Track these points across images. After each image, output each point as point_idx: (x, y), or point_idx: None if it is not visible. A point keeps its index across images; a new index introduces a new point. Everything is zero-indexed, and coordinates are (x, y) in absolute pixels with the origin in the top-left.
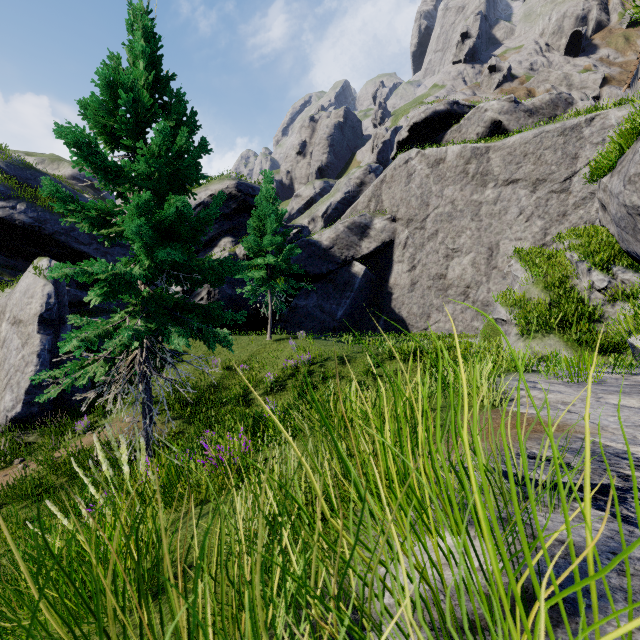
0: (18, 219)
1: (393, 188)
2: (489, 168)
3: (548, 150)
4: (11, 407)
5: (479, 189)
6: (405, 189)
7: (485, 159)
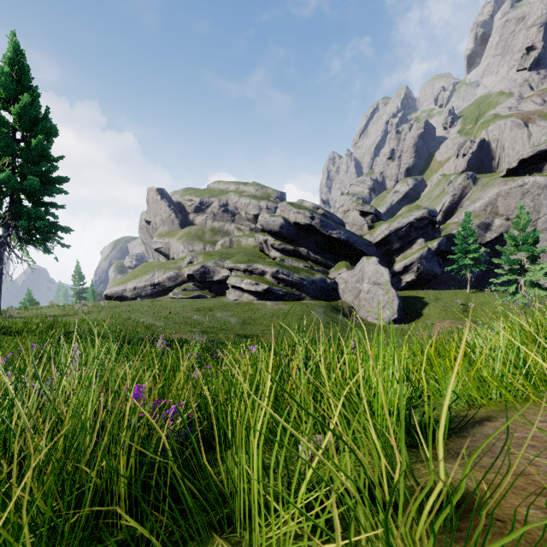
0: (342, 238)
1: (508, 200)
2: None
3: None
4: (391, 316)
5: None
6: (519, 201)
7: None
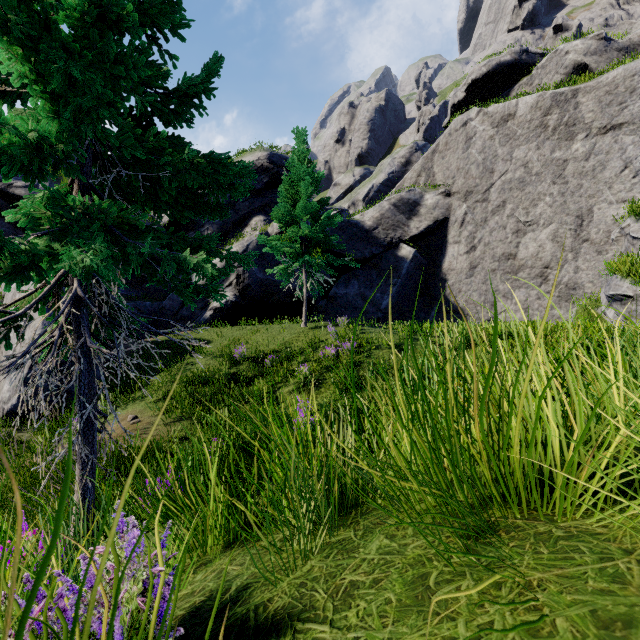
0: None
1: (447, 157)
2: (578, 115)
3: None
4: (7, 398)
5: (563, 144)
6: (463, 156)
7: (572, 105)
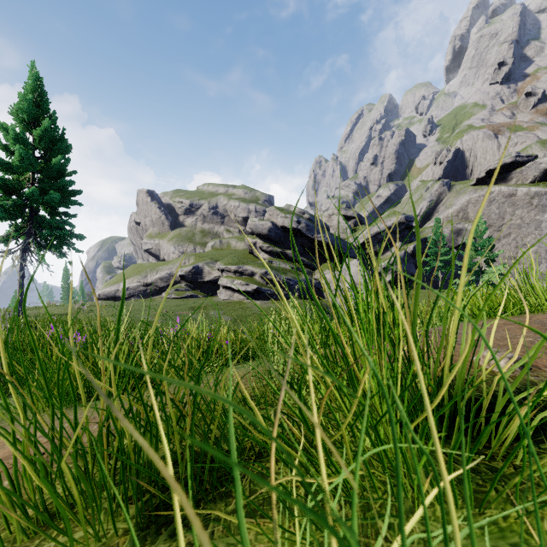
0: (326, 241)
1: (477, 207)
2: (546, 203)
3: None
4: None
5: (540, 213)
6: (487, 209)
7: (544, 198)
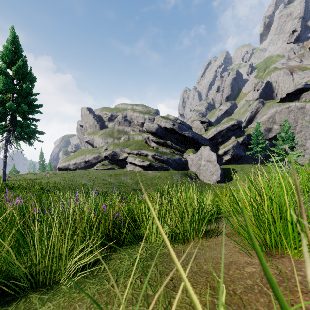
0: (190, 136)
1: (281, 115)
2: None
3: None
4: (217, 178)
5: None
6: (287, 116)
7: None
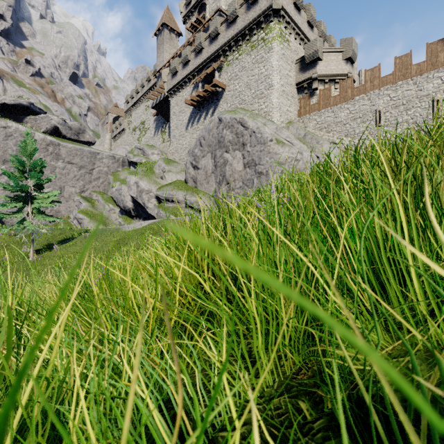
0: None
1: None
2: (60, 153)
3: (85, 157)
4: None
5: (55, 160)
6: (3, 142)
7: (58, 148)
